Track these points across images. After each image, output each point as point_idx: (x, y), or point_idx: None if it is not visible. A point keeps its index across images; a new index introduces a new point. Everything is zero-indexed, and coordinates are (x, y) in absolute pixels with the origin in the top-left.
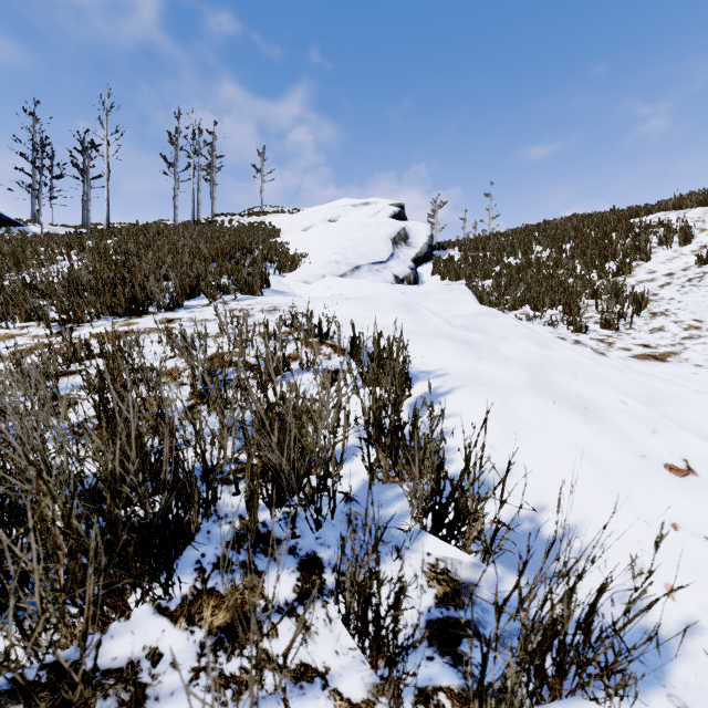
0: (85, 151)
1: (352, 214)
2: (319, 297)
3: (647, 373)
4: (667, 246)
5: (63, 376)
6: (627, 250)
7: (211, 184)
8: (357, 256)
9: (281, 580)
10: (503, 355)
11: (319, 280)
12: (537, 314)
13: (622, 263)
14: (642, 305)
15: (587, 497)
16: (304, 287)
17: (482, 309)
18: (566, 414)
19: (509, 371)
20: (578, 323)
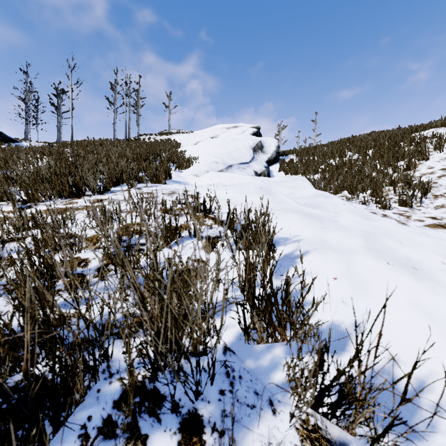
0: (58, 95)
1: (226, 133)
2: (204, 184)
3: (440, 238)
4: (440, 150)
5: (11, 241)
6: (412, 153)
7: (137, 115)
8: (230, 158)
9: (162, 444)
10: (342, 225)
11: (204, 174)
12: (352, 196)
13: (410, 162)
14: (428, 190)
15: (433, 350)
16: (195, 178)
17: (318, 192)
18: (400, 273)
19: (348, 238)
20: (383, 202)
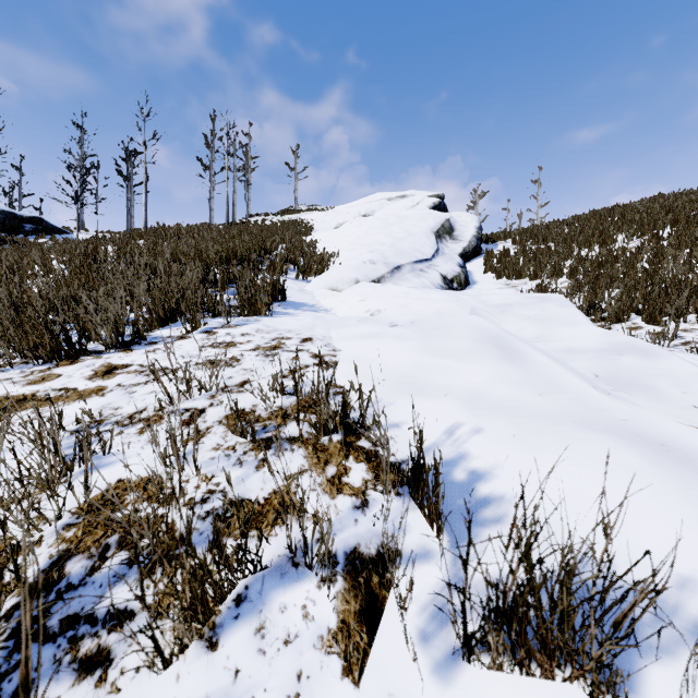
0: (129, 159)
1: (388, 207)
2: (348, 316)
3: None
4: None
5: None
6: None
7: (246, 184)
8: (397, 253)
9: None
10: None
11: (350, 287)
12: (657, 330)
13: None
14: None
15: None
16: (332, 296)
17: (615, 338)
18: None
19: None
20: None
